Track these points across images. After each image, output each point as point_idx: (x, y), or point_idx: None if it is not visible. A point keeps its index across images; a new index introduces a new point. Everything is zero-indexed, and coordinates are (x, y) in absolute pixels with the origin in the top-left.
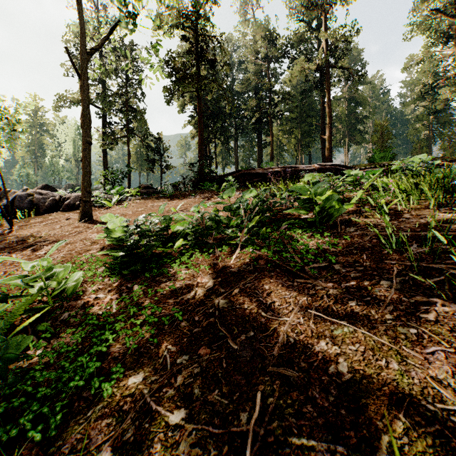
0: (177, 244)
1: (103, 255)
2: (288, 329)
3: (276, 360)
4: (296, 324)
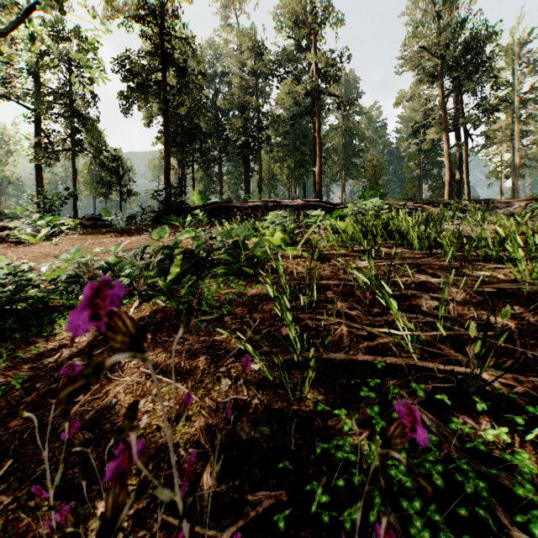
0: None
1: None
2: (122, 390)
3: (83, 424)
4: (134, 384)
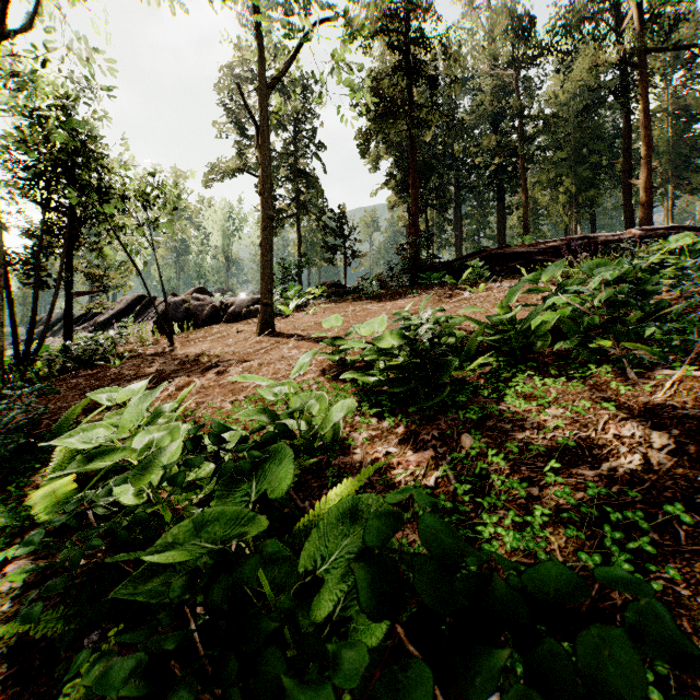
0: (474, 363)
1: (333, 381)
2: None
3: None
4: None
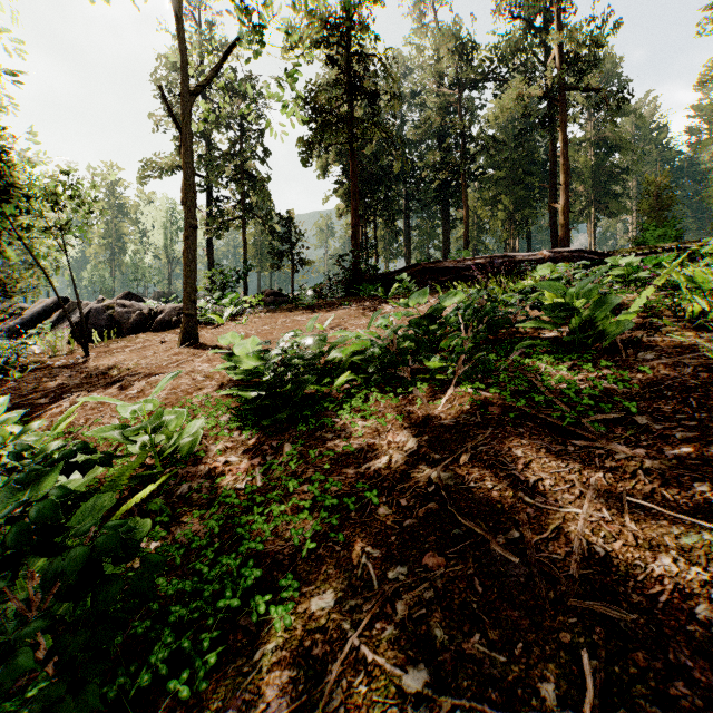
0: (340, 380)
1: (224, 396)
2: (585, 529)
3: (578, 586)
4: (598, 521)
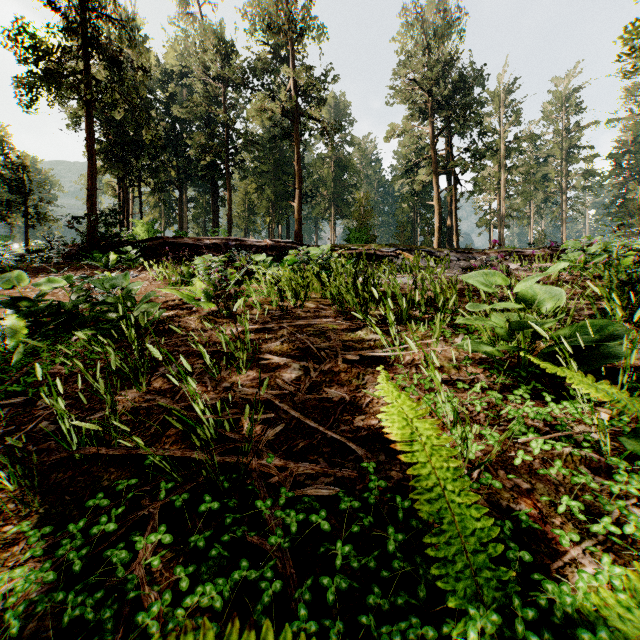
0: None
1: None
2: None
3: None
4: None
